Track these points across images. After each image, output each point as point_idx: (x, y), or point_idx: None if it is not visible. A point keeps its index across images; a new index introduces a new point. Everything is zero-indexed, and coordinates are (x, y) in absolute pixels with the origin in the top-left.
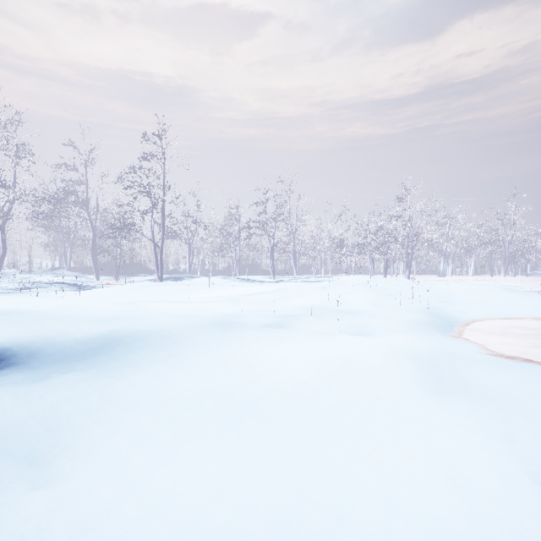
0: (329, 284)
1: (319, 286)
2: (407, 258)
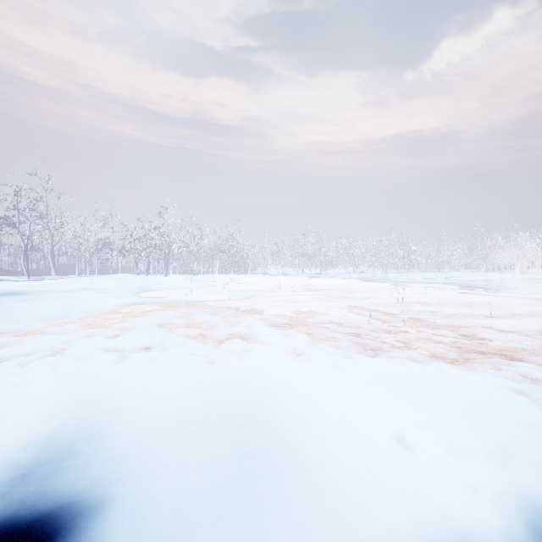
0: (92, 278)
1: (85, 279)
2: (165, 261)
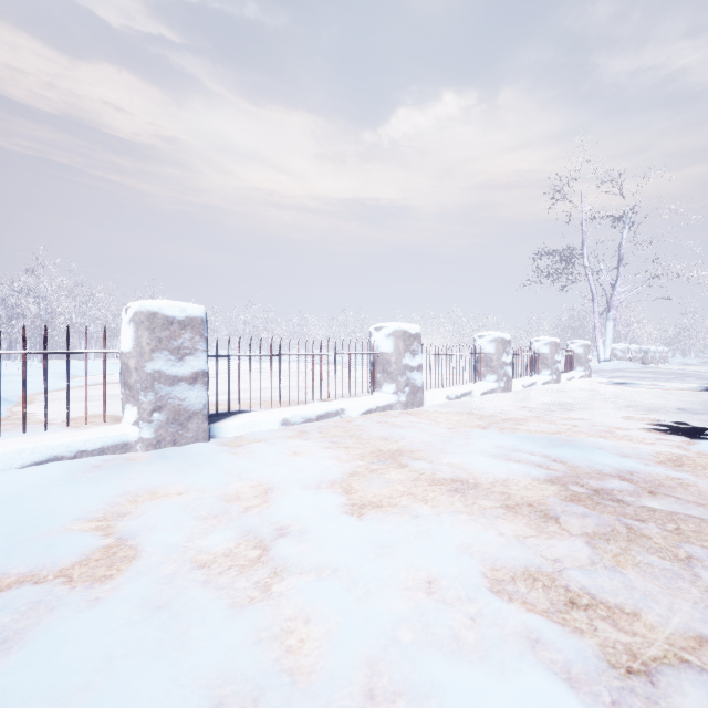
0: None
1: None
2: (39, 339)
